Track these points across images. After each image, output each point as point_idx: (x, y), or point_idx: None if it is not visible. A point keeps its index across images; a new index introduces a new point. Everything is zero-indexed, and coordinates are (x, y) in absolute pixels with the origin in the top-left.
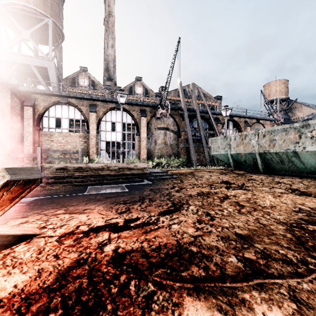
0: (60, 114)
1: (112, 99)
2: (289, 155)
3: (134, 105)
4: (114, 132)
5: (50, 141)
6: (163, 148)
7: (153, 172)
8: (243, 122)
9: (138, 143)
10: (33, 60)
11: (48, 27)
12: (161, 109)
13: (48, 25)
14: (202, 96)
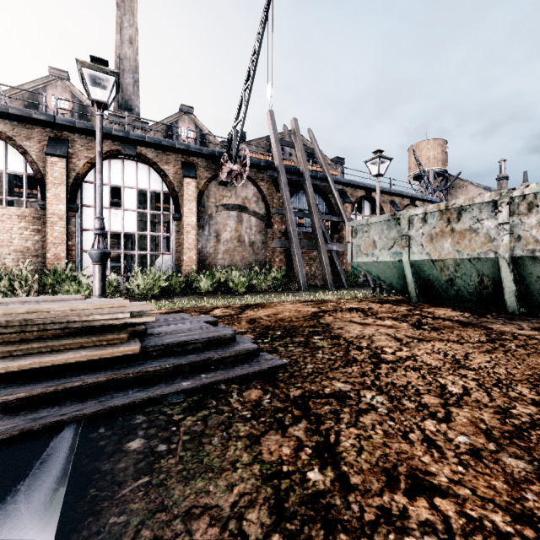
0: None
1: (111, 129)
2: None
3: (167, 150)
4: (118, 210)
5: None
6: (235, 249)
7: (162, 343)
8: (388, 202)
9: (176, 238)
10: None
11: None
12: (230, 162)
13: None
14: (314, 146)
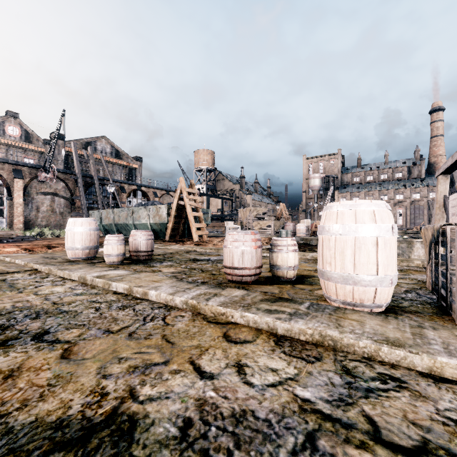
0: None
1: None
2: (126, 226)
3: (2, 162)
4: None
5: None
6: (50, 216)
7: (20, 236)
8: (152, 192)
9: (9, 210)
10: None
11: None
12: (46, 173)
13: None
14: (103, 162)
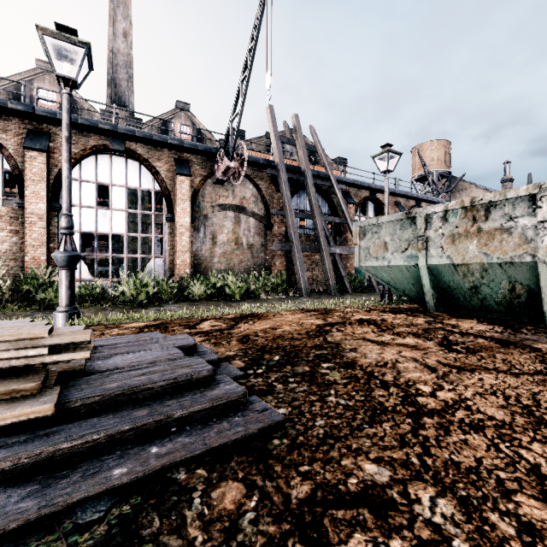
0: None
1: (97, 122)
2: None
3: (158, 146)
4: (105, 210)
5: None
6: (233, 252)
7: (97, 393)
8: (393, 203)
9: (169, 240)
10: None
11: None
12: (227, 159)
13: None
14: (316, 143)
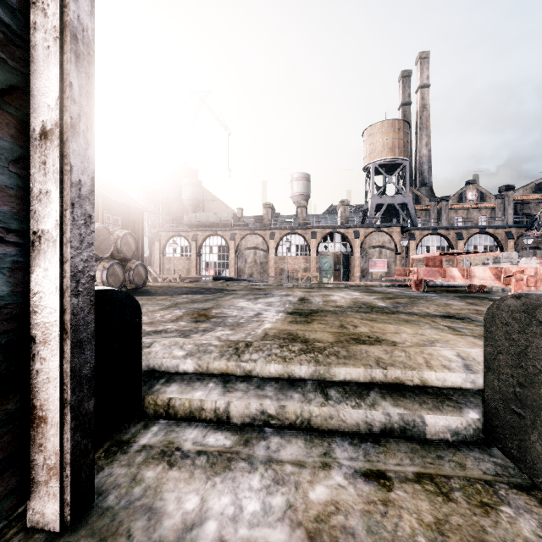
0: (429, 243)
1: (479, 226)
2: None
3: (498, 228)
4: None
5: (423, 266)
6: None
7: None
8: None
9: None
10: (396, 199)
11: (398, 165)
12: (534, 230)
13: (400, 163)
14: None
